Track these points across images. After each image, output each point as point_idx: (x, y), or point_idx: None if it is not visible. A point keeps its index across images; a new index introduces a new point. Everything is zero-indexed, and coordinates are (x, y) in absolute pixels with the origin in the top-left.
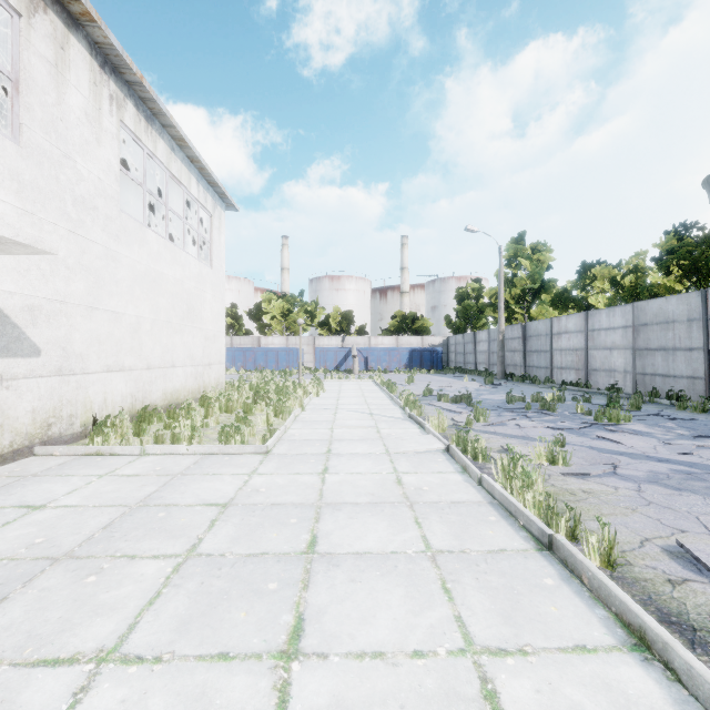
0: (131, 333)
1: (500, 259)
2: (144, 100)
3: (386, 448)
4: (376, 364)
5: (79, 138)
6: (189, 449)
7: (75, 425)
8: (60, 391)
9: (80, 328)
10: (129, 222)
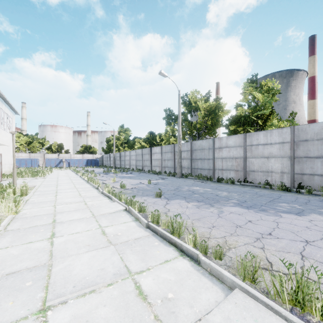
0: None
1: (114, 133)
2: (2, 98)
3: (69, 177)
4: (73, 165)
5: None
6: (28, 178)
7: None
8: None
9: None
10: None
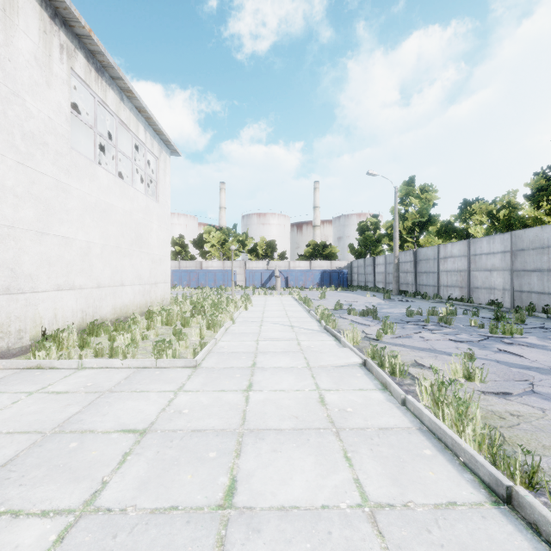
0: (81, 256)
1: (396, 197)
2: (94, 53)
3: (307, 362)
4: (294, 283)
5: (28, 79)
6: (123, 363)
7: (24, 339)
8: (8, 308)
9: (29, 251)
10: (79, 159)
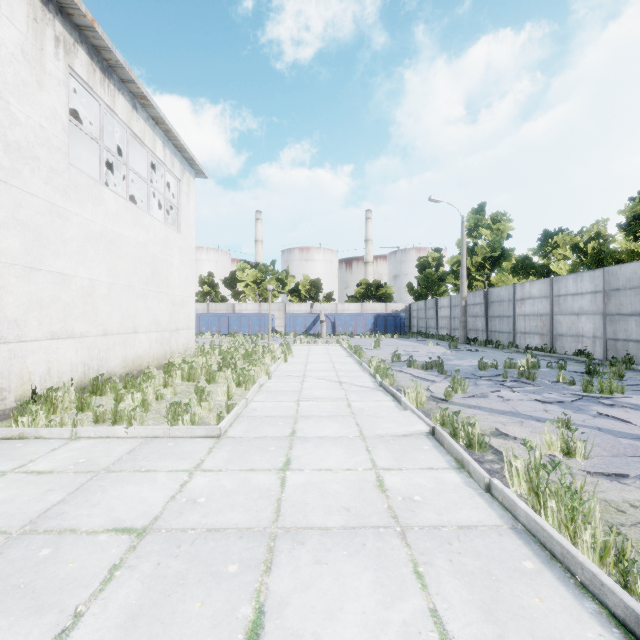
0: (83, 297)
1: (463, 227)
2: (99, 49)
3: (360, 429)
4: (343, 329)
5: (13, 76)
6: (128, 432)
7: (8, 400)
8: None
9: (14, 291)
10: (80, 178)
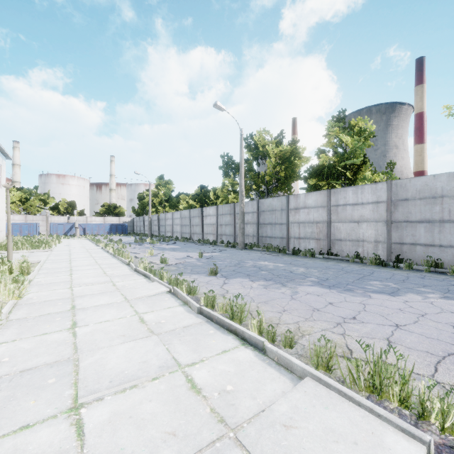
0: None
1: (150, 187)
2: None
3: (86, 249)
4: (90, 232)
5: None
6: (27, 251)
7: None
8: None
9: None
10: None
